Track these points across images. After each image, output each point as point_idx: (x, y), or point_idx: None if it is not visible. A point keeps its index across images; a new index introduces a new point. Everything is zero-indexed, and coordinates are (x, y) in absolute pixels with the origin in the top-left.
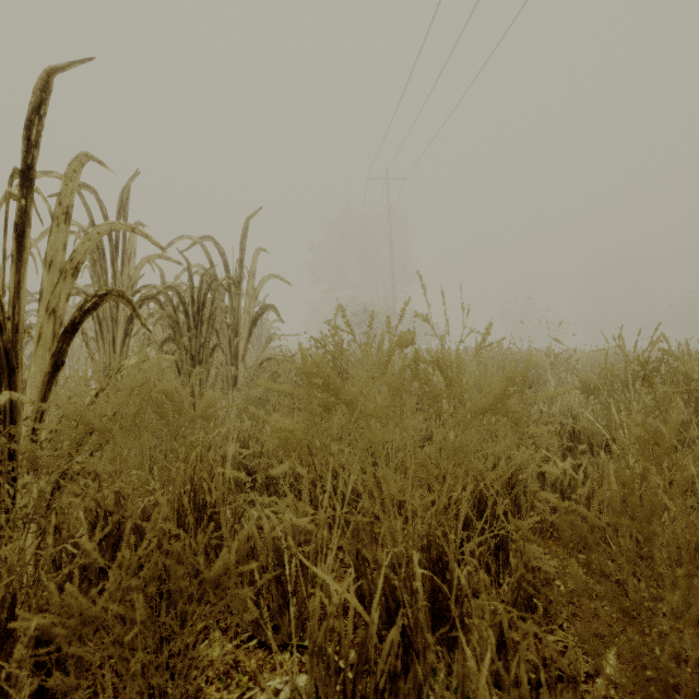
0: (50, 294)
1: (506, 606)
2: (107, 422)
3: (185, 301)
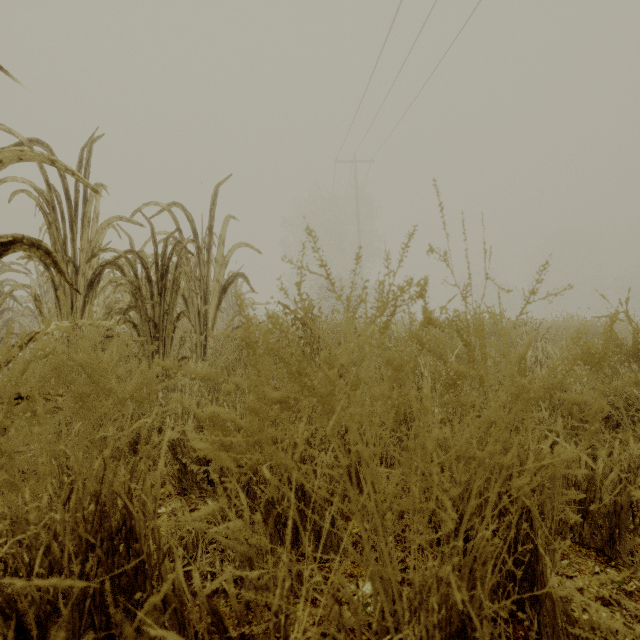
0: None
1: None
2: None
3: (147, 267)
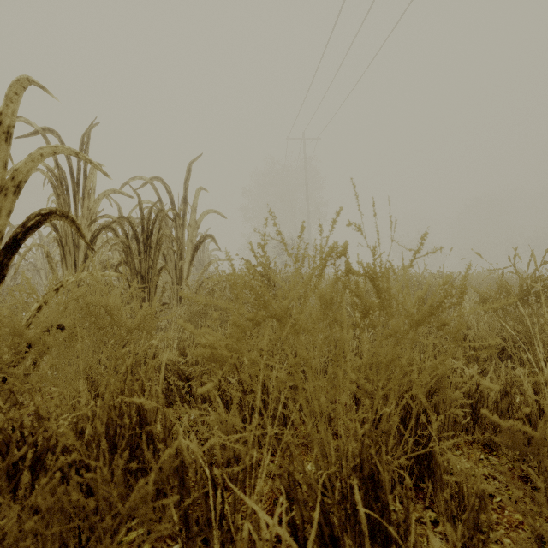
0: None
1: None
2: (41, 334)
3: (135, 230)
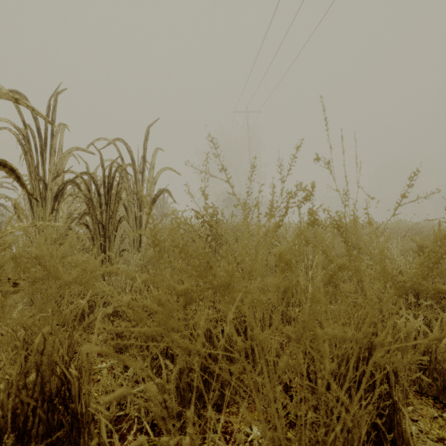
0: None
1: None
2: None
3: (97, 184)
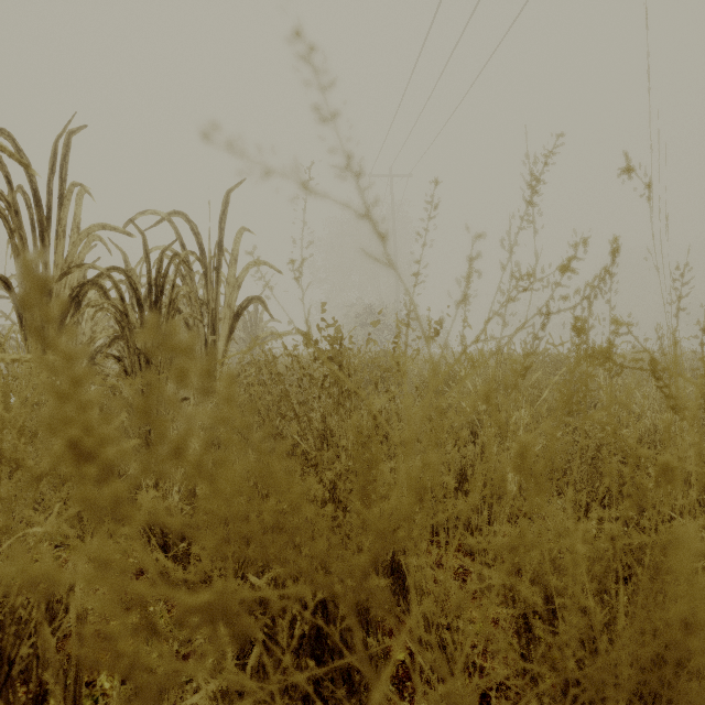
0: None
1: None
2: None
3: (136, 286)
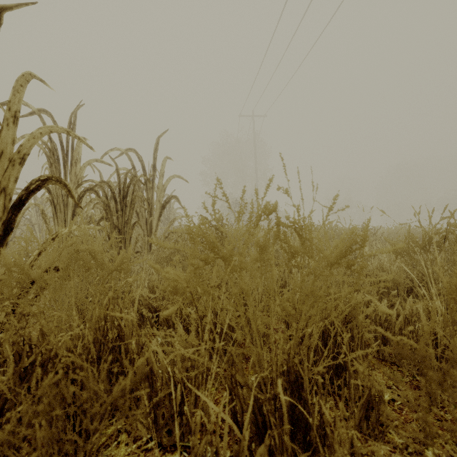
0: (1, 177)
1: (363, 435)
2: (42, 273)
3: (114, 192)
